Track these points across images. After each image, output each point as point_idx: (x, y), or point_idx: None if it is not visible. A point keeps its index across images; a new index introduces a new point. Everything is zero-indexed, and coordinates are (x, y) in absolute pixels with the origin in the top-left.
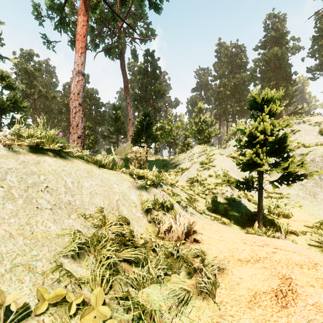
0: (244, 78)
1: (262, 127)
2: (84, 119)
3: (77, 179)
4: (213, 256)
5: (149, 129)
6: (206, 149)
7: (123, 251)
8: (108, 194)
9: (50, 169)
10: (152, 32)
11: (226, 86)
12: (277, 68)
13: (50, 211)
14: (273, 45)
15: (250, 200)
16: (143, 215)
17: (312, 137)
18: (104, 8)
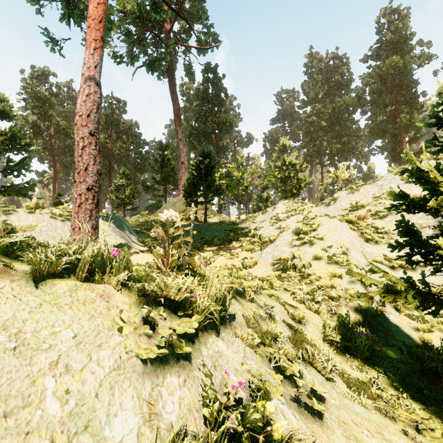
0: (347, 102)
1: None
2: (99, 158)
3: None
4: None
5: (209, 177)
6: (297, 206)
7: None
8: None
9: None
10: (214, 38)
11: (321, 114)
12: (397, 88)
13: None
14: (390, 54)
15: (399, 307)
16: None
17: None
18: (146, 5)
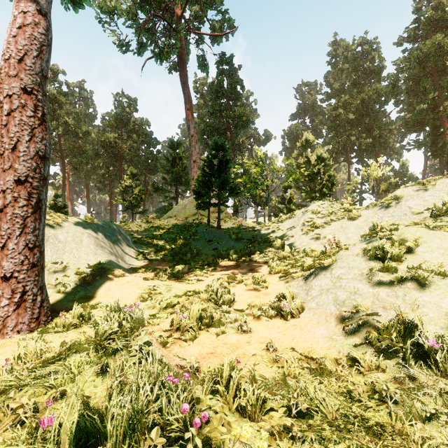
0: (378, 91)
1: None
2: (41, 132)
3: None
4: None
5: (224, 173)
6: (337, 208)
7: None
8: None
9: None
10: (229, 24)
11: (348, 106)
12: (438, 72)
13: None
14: (430, 34)
15: None
16: None
17: None
18: None
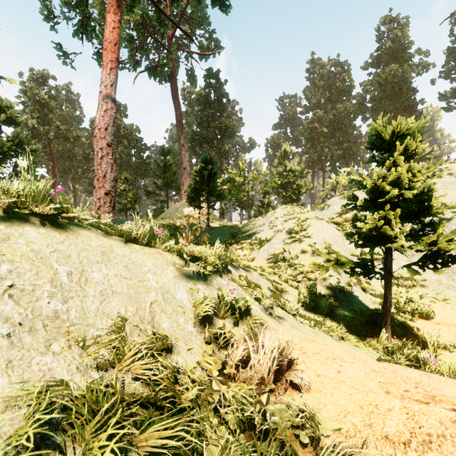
0: (347, 109)
1: (394, 177)
2: (115, 166)
3: (80, 266)
4: (333, 426)
5: (212, 183)
6: (295, 210)
7: (149, 429)
8: (136, 291)
9: (28, 251)
10: (216, 44)
11: (323, 120)
12: (396, 95)
13: (4, 341)
14: (390, 62)
15: (366, 289)
16: (197, 329)
17: (454, 192)
18: (148, 10)
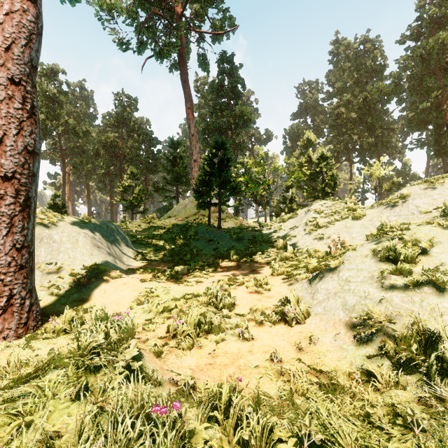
0: (381, 90)
1: None
2: (30, 125)
3: None
4: None
5: (224, 171)
6: (340, 207)
7: None
8: None
9: None
10: (230, 22)
11: (350, 105)
12: (441, 71)
13: None
14: (433, 32)
15: None
16: None
17: None
18: None
